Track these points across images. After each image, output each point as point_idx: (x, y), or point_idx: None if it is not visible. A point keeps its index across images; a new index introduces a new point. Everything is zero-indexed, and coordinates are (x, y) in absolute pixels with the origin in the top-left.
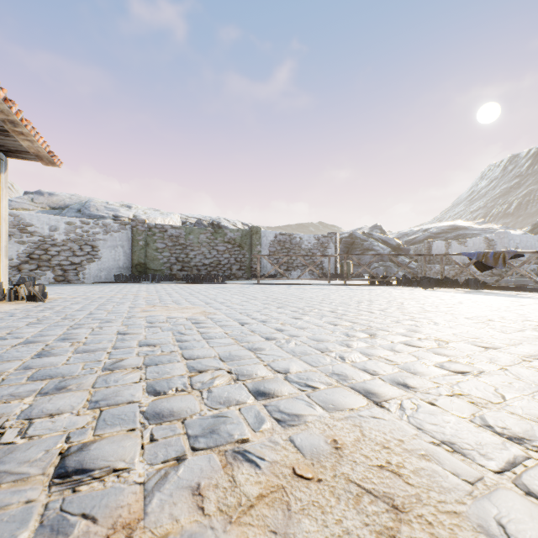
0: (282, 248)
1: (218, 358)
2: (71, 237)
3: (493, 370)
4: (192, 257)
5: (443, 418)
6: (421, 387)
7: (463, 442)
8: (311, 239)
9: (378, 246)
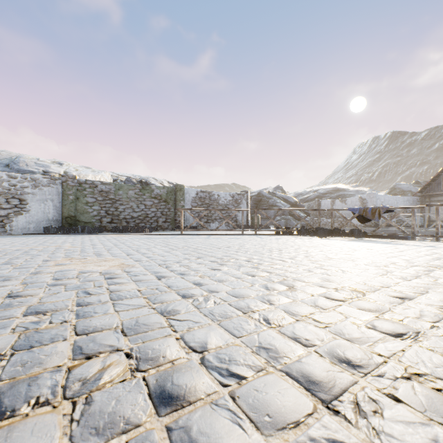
0: (202, 203)
1: (119, 330)
2: None
3: (427, 329)
4: (122, 211)
5: (423, 430)
6: (368, 365)
7: None
8: (227, 197)
9: (280, 203)
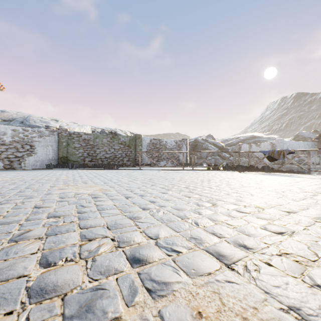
0: (154, 147)
1: (106, 227)
2: (15, 139)
3: (300, 230)
4: (98, 153)
5: (281, 279)
6: (257, 248)
7: (306, 306)
8: (172, 142)
9: (211, 147)
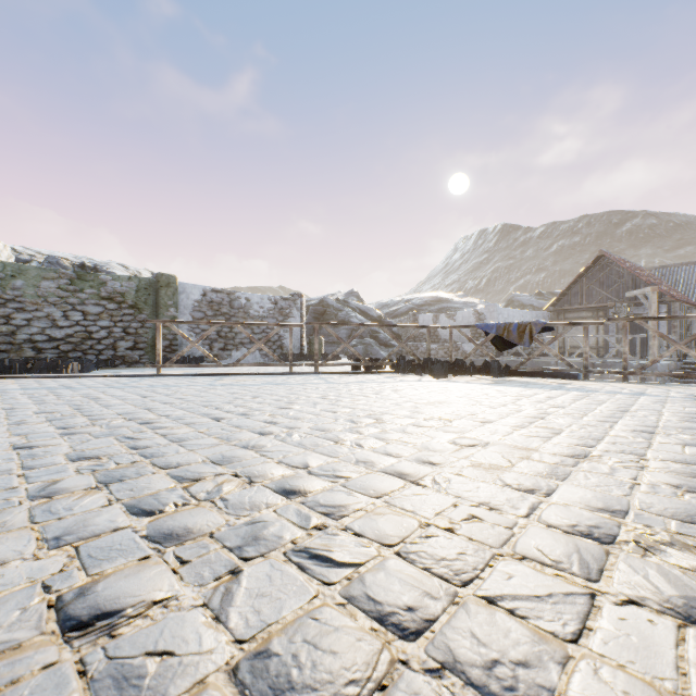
0: (215, 313)
1: None
2: None
3: None
4: (22, 324)
5: None
6: None
7: None
8: (264, 302)
9: (356, 318)
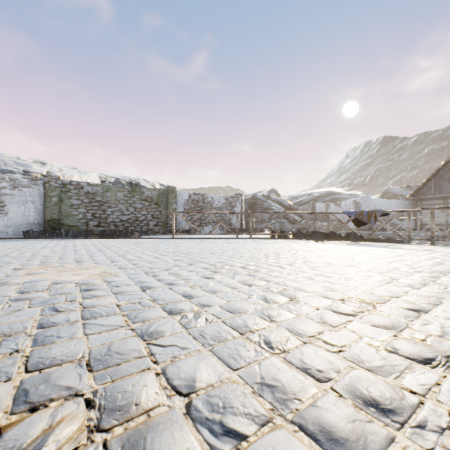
0: (195, 206)
1: (84, 362)
2: None
3: None
4: (110, 214)
5: None
6: (403, 410)
7: None
8: (221, 199)
9: (275, 206)
